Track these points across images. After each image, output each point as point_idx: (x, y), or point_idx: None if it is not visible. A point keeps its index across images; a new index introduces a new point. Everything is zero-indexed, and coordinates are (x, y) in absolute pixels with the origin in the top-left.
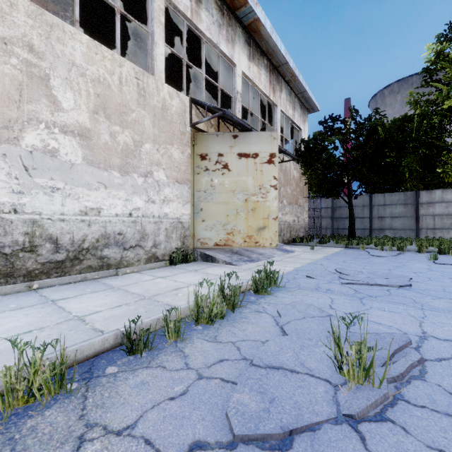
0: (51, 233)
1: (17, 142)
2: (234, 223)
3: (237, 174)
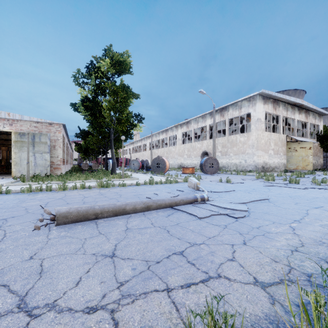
0: (270, 165)
1: (268, 153)
2: (298, 164)
3: (299, 152)
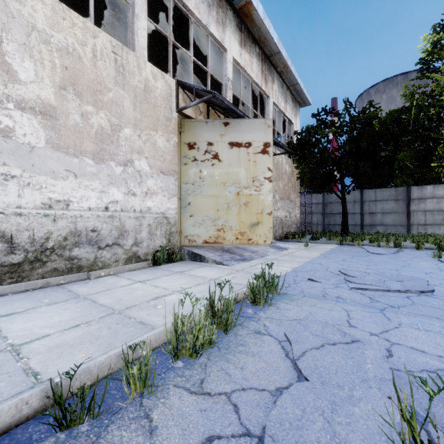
0: (3, 230)
1: None
2: (224, 218)
3: (228, 165)
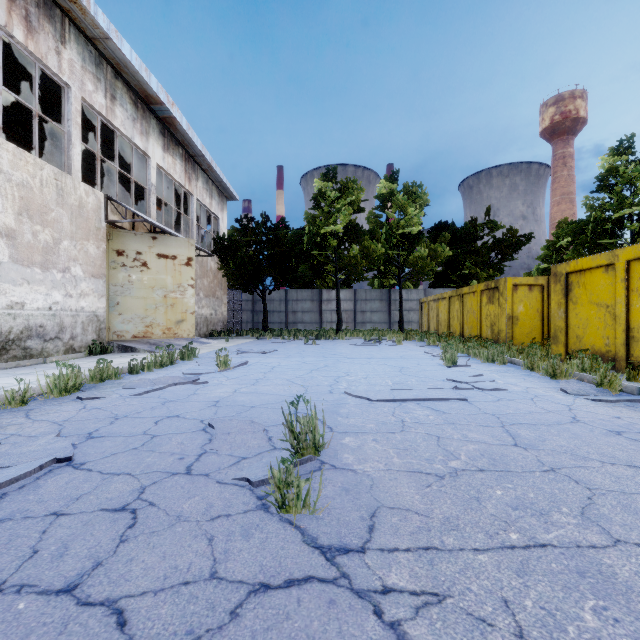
0: None
1: None
2: (153, 317)
3: (157, 273)
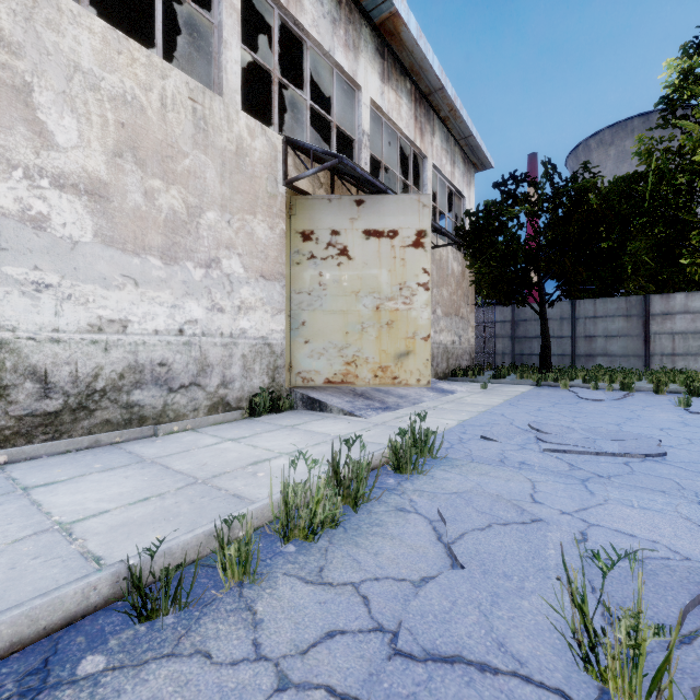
0: (34, 364)
1: None
2: (357, 346)
3: (363, 265)
